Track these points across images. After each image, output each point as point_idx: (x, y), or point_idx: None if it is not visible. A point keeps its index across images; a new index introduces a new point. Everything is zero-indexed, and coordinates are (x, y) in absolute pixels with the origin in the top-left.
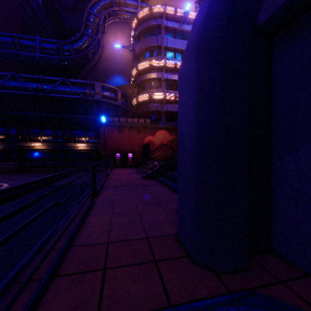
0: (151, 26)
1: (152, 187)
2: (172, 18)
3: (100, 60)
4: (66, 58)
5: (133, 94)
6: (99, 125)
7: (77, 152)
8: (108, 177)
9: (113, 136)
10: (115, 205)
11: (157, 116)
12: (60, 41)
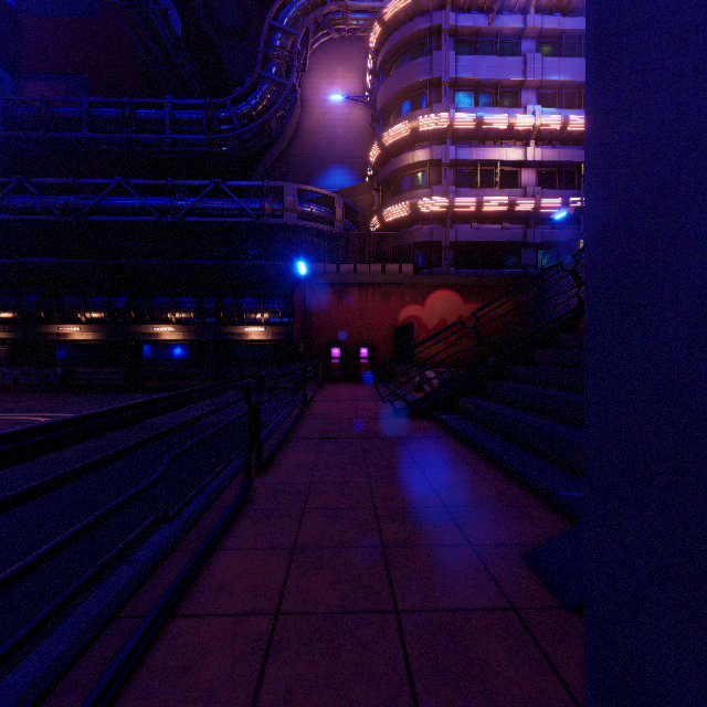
0: (415, 34)
1: (423, 446)
2: (470, 4)
3: (298, 136)
4: (224, 138)
5: (372, 207)
6: (294, 282)
7: (246, 346)
8: (308, 407)
9: (324, 307)
10: (310, 511)
11: (430, 256)
12: (211, 100)
